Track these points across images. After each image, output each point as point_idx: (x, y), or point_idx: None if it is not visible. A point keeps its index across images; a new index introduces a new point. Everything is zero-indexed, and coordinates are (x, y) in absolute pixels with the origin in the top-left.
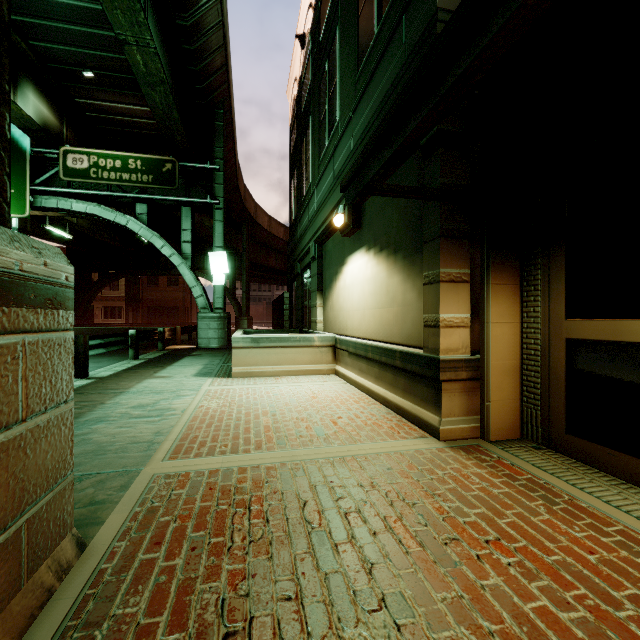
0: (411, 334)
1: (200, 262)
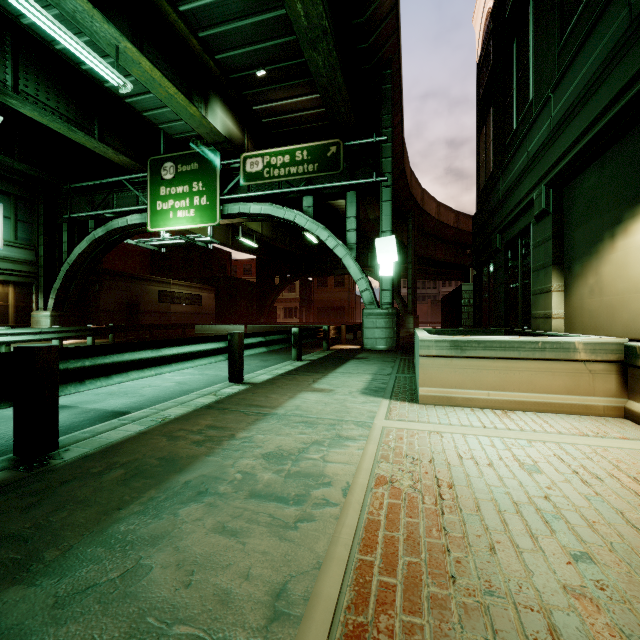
0: None
1: (364, 260)
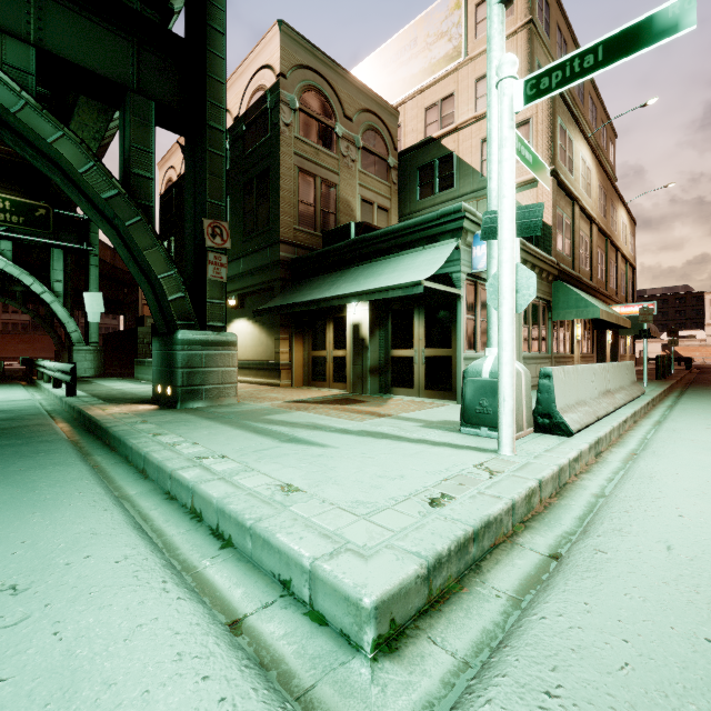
0: (270, 356)
1: None
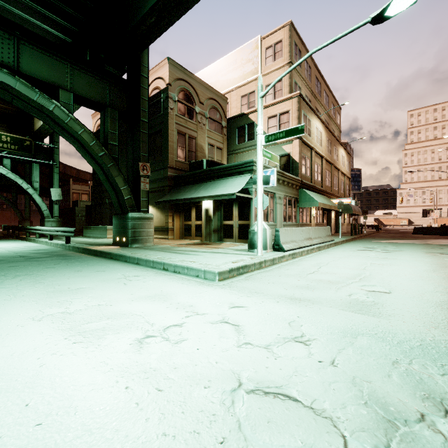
0: (162, 224)
1: None
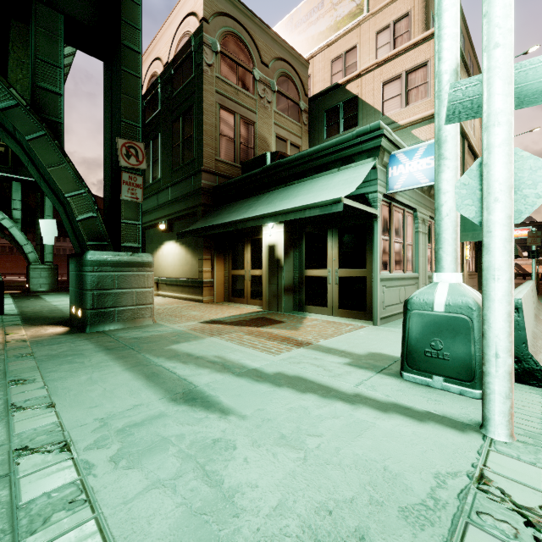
0: (195, 275)
1: None
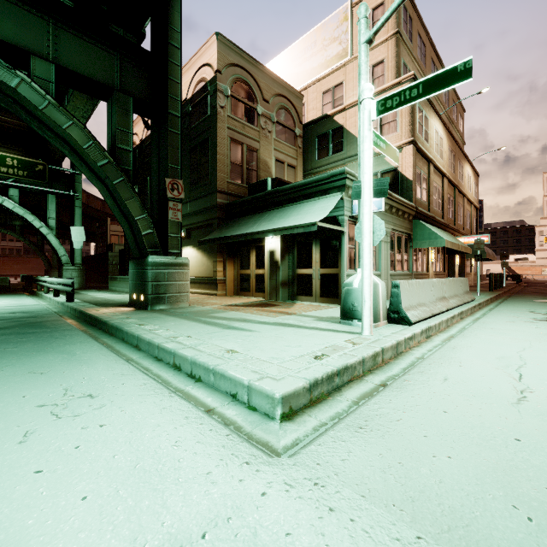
0: (210, 274)
1: (1, 218)
